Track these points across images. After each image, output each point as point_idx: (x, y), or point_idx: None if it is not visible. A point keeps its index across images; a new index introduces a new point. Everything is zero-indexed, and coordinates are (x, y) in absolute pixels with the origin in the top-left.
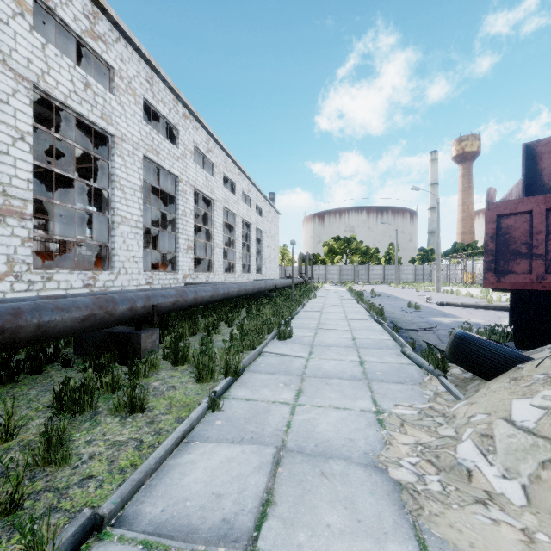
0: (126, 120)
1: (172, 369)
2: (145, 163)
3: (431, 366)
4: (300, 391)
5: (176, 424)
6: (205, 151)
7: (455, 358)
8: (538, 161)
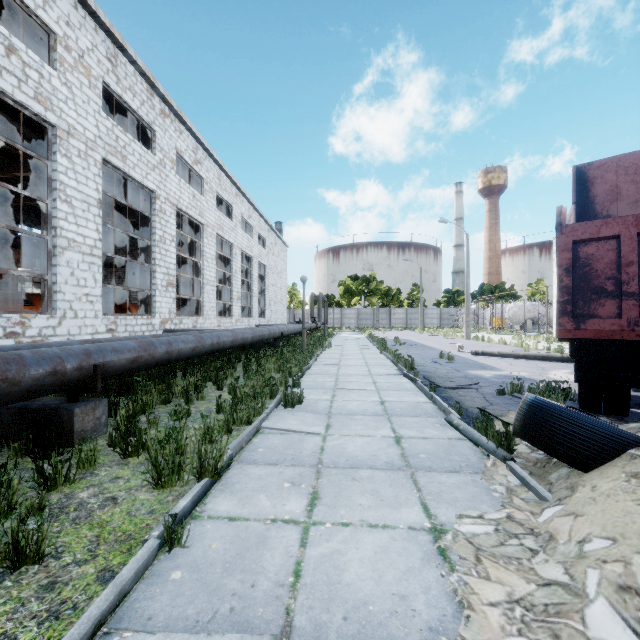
0: (76, 107)
1: (120, 464)
2: (106, 170)
3: (491, 443)
4: (314, 495)
5: (96, 585)
6: (192, 162)
7: (534, 438)
8: (590, 187)
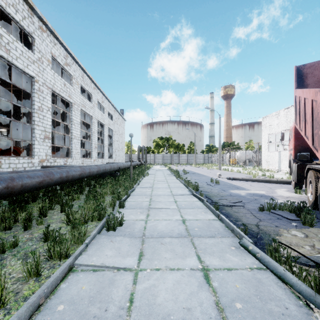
0: None
1: None
2: None
3: (303, 284)
4: None
5: None
6: (63, 64)
7: None
8: (304, 79)
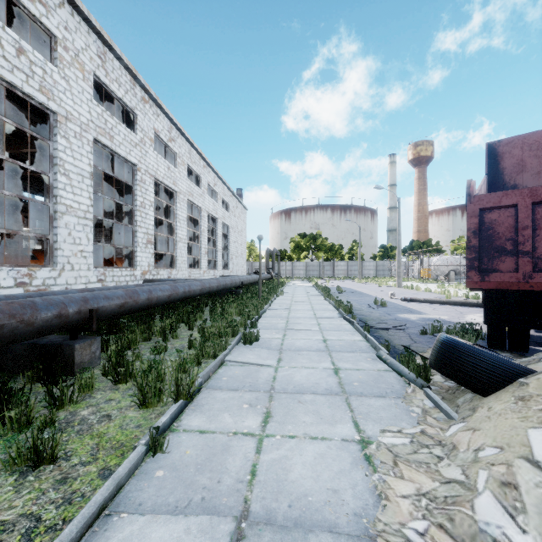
0: (73, 97)
1: (112, 389)
2: (96, 147)
3: (412, 374)
4: (268, 414)
5: (98, 480)
6: (167, 140)
7: (445, 369)
8: (499, 160)
